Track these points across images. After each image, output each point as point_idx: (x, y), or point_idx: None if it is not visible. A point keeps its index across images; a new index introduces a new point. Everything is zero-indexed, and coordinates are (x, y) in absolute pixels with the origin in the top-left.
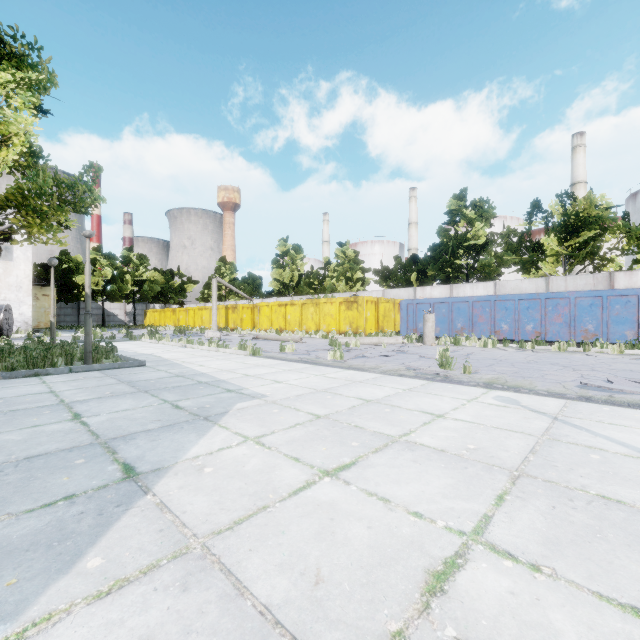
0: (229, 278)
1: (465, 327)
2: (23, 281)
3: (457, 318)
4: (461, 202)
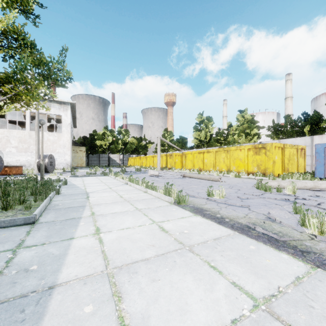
0: (169, 140)
1: None
2: (66, 143)
3: None
4: None
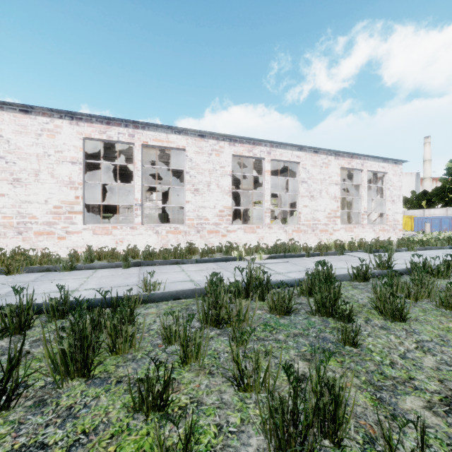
0: None
1: (447, 228)
2: None
3: (443, 225)
4: None
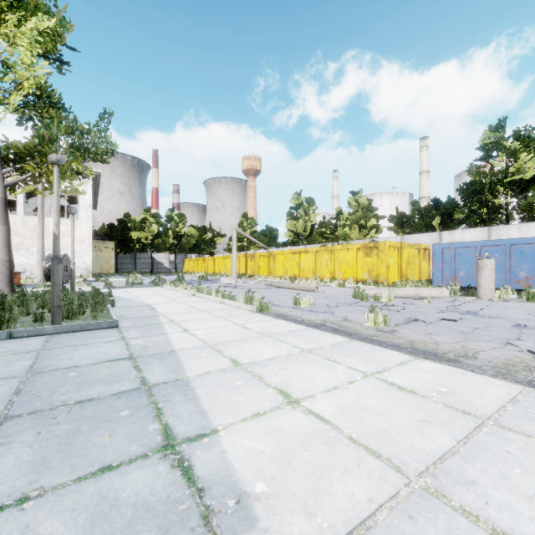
0: (250, 231)
1: (532, 276)
2: (85, 236)
3: (518, 265)
4: (499, 133)
